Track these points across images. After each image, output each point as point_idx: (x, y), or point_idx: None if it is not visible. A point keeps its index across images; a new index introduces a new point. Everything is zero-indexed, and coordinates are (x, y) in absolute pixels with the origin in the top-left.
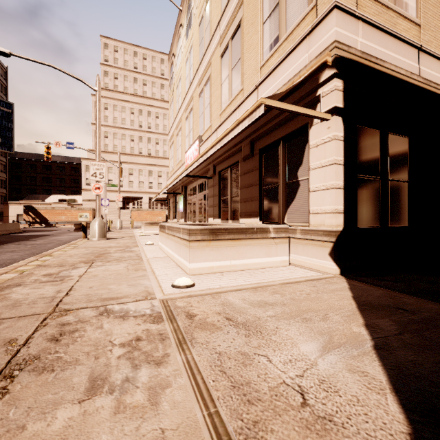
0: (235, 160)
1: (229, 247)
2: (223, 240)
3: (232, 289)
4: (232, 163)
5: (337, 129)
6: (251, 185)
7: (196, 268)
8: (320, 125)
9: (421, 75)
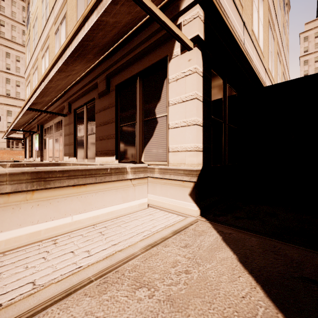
0: (91, 97)
1: (69, 198)
2: (59, 188)
3: (56, 295)
4: (87, 101)
5: (198, 62)
6: (107, 123)
7: (2, 241)
8: (180, 57)
9: (244, 45)
